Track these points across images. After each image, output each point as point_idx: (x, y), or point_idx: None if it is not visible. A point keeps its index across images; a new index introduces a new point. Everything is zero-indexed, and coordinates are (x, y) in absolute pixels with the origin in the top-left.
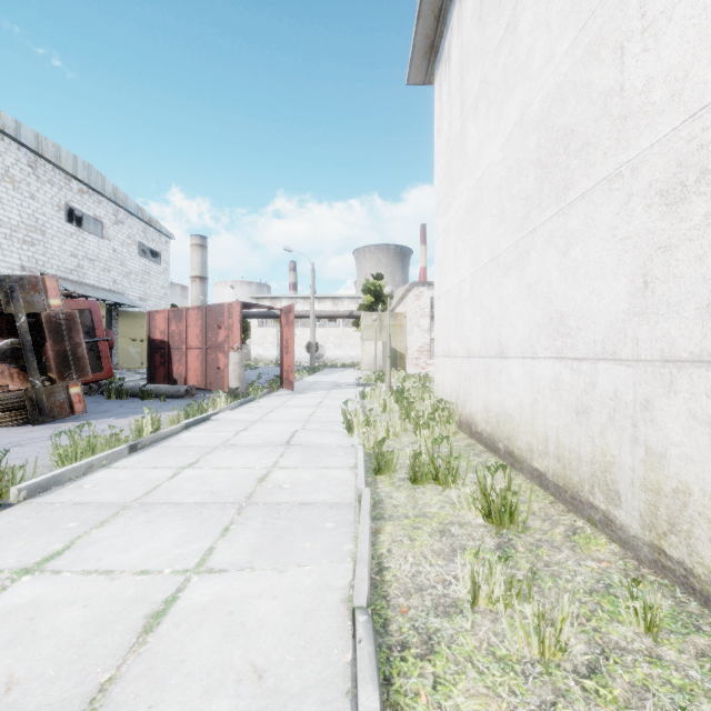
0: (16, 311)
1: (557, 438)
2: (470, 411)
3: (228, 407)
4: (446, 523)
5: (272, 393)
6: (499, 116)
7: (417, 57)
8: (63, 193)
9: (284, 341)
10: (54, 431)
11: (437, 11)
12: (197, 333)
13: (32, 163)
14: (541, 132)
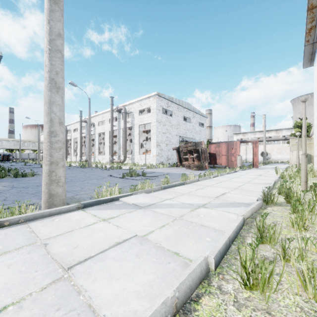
0: (199, 148)
1: None
2: None
3: (240, 170)
4: None
5: (250, 169)
6: None
7: (305, 63)
8: (183, 113)
9: (254, 152)
10: (206, 171)
11: (311, 53)
12: (224, 151)
13: (177, 107)
14: None
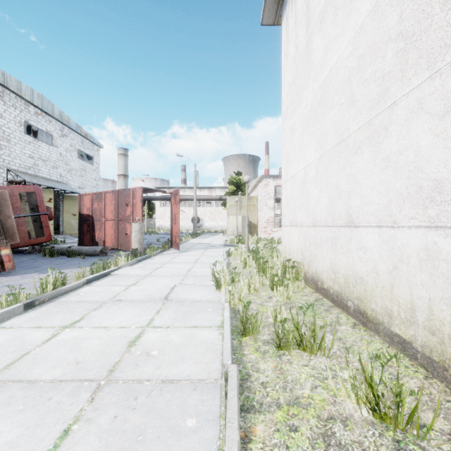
0: None
1: (429, 309)
2: (316, 270)
3: (127, 263)
4: (325, 418)
5: (164, 252)
6: (348, 15)
7: (269, 0)
8: (23, 114)
9: (173, 215)
10: None
11: None
12: (111, 210)
13: (0, 93)
14: (405, 5)
